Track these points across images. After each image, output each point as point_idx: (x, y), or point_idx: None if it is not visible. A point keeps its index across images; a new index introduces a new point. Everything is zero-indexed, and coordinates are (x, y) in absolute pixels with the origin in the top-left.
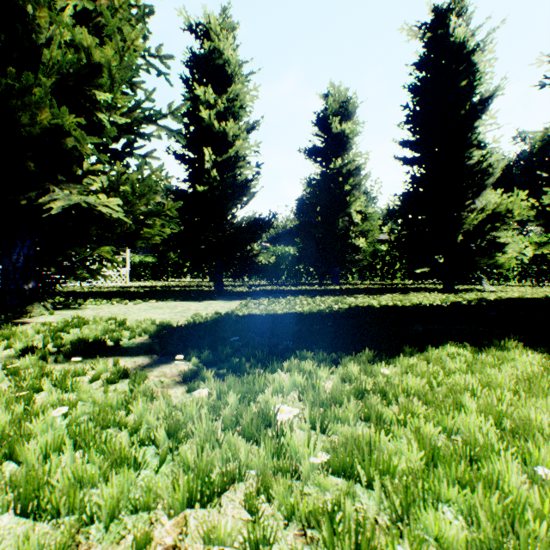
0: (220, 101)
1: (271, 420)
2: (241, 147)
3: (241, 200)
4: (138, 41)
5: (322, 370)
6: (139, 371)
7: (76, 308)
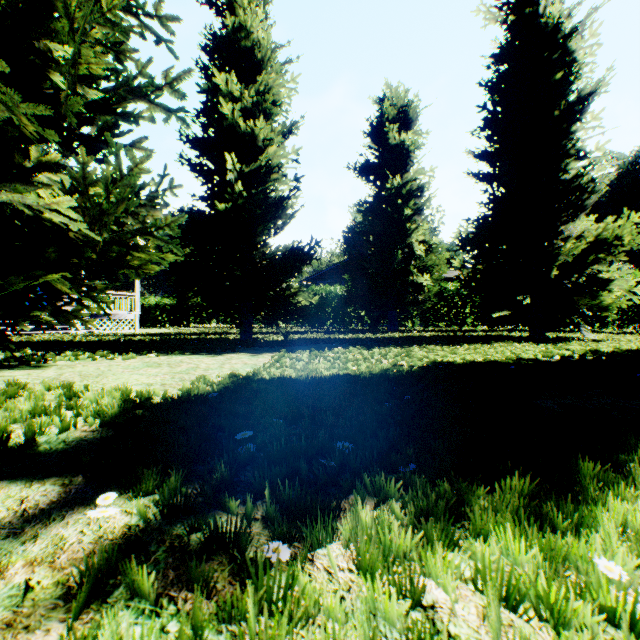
0: (247, 93)
1: None
2: (275, 155)
3: (275, 224)
4: None
5: (440, 557)
6: None
7: (36, 366)
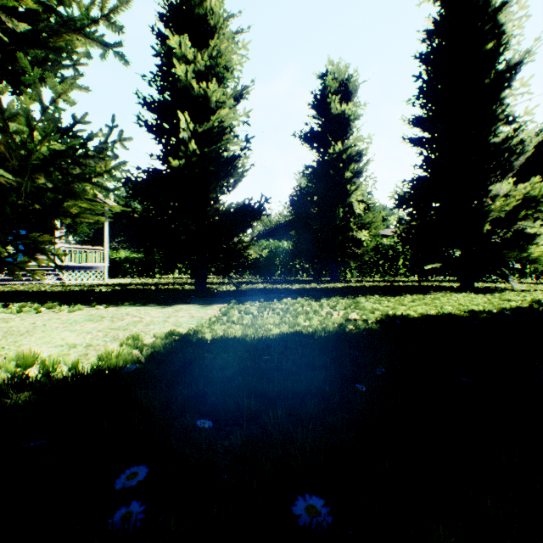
0: (200, 56)
1: None
2: (227, 117)
3: (228, 182)
4: None
5: None
6: None
7: None
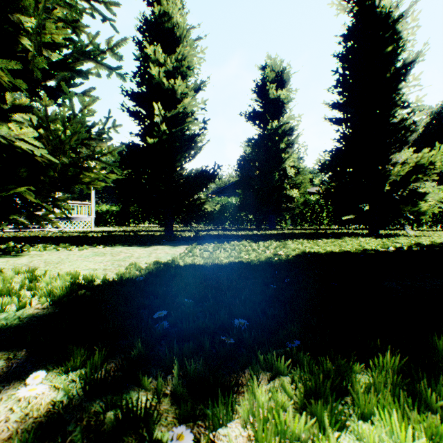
0: (169, 60)
1: None
2: (189, 104)
3: (189, 153)
4: None
5: None
6: None
7: (14, 255)
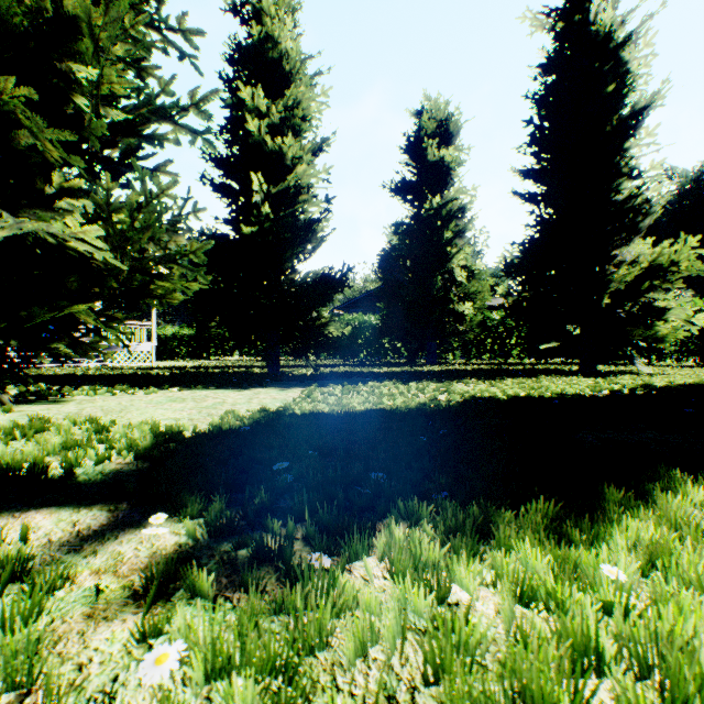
0: (274, 109)
1: None
2: (305, 174)
3: (305, 249)
4: (151, 8)
5: (464, 564)
6: (43, 571)
7: (54, 401)
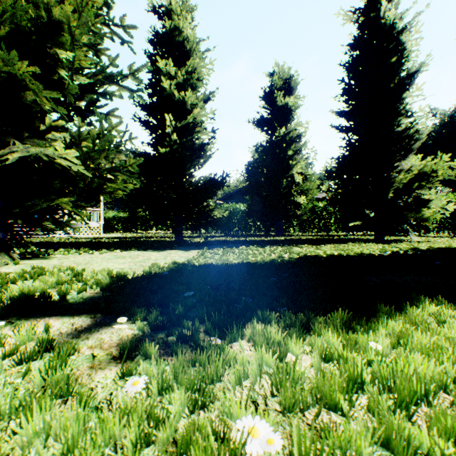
0: (180, 73)
1: (237, 453)
2: (199, 115)
3: (199, 162)
4: (103, 12)
5: (294, 342)
6: (64, 344)
7: (44, 258)
